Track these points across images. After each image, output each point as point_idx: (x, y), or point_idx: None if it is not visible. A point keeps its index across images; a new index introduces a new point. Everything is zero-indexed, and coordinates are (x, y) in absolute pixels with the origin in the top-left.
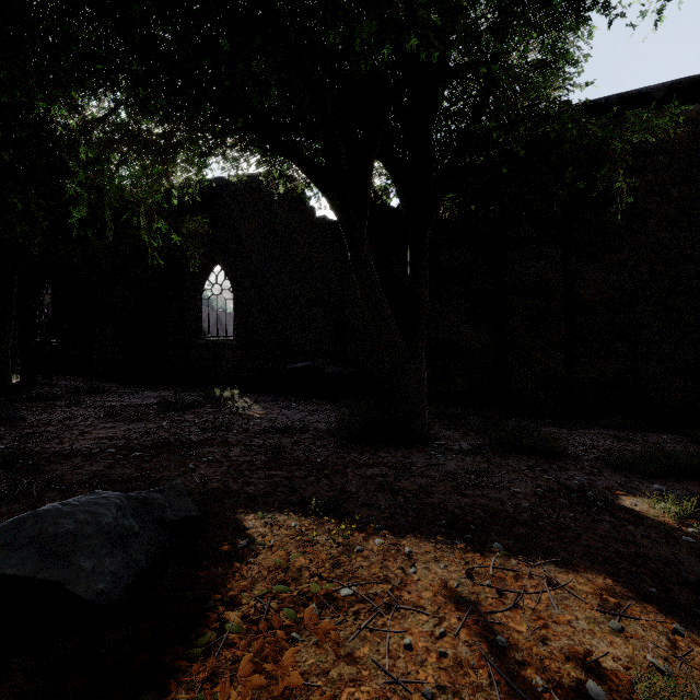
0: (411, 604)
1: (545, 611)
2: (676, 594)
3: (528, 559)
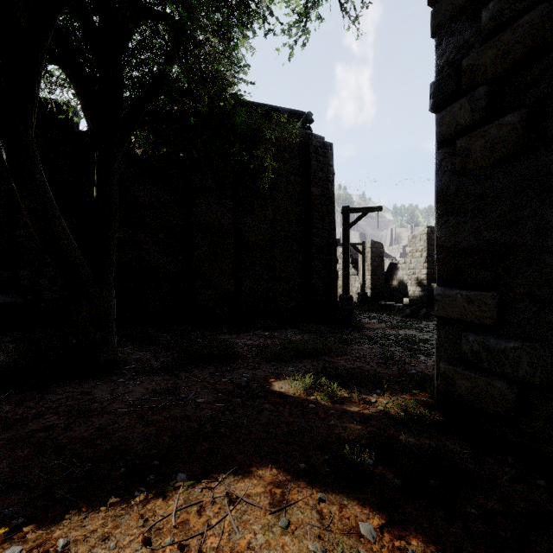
0: None
1: (228, 544)
2: (314, 459)
3: (211, 481)
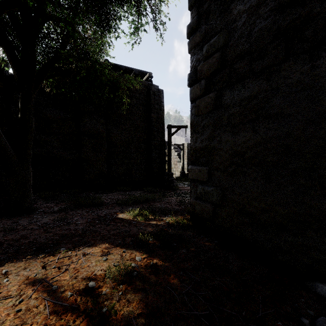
0: (1, 297)
1: (79, 266)
2: (127, 240)
3: (76, 249)
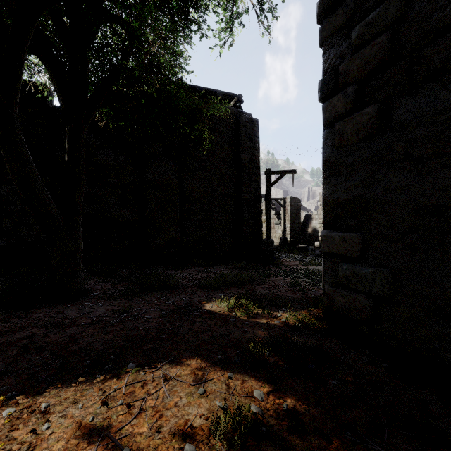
0: None
1: (161, 404)
2: (229, 353)
3: (153, 367)
